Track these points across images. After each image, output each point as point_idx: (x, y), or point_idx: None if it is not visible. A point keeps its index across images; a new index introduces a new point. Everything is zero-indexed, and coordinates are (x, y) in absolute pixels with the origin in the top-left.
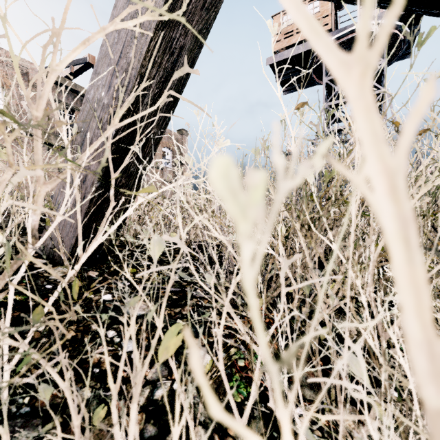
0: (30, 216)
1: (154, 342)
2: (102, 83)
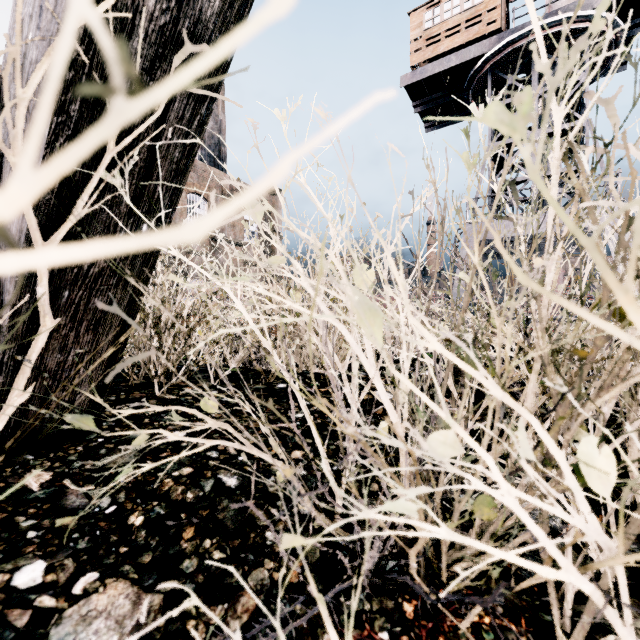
0: None
1: None
2: (28, 10)
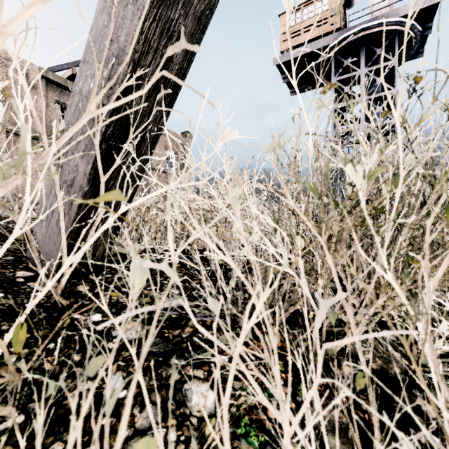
0: None
1: None
2: (91, 73)
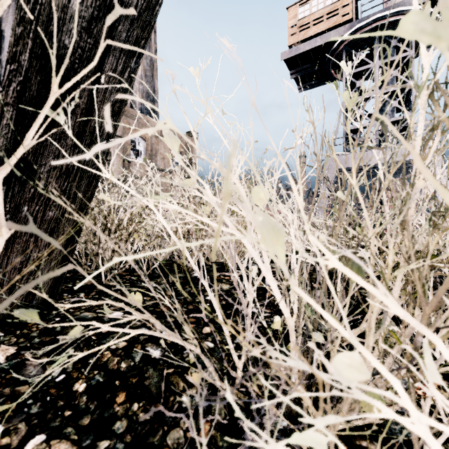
0: None
1: None
2: None
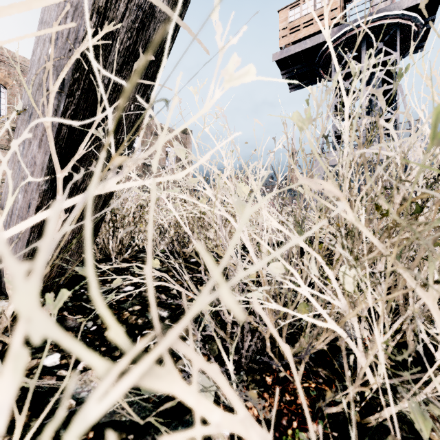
0: None
1: None
2: (48, 35)
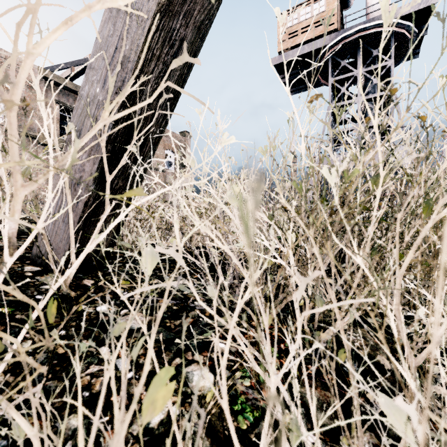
0: (6, 223)
1: (138, 390)
2: (96, 78)
